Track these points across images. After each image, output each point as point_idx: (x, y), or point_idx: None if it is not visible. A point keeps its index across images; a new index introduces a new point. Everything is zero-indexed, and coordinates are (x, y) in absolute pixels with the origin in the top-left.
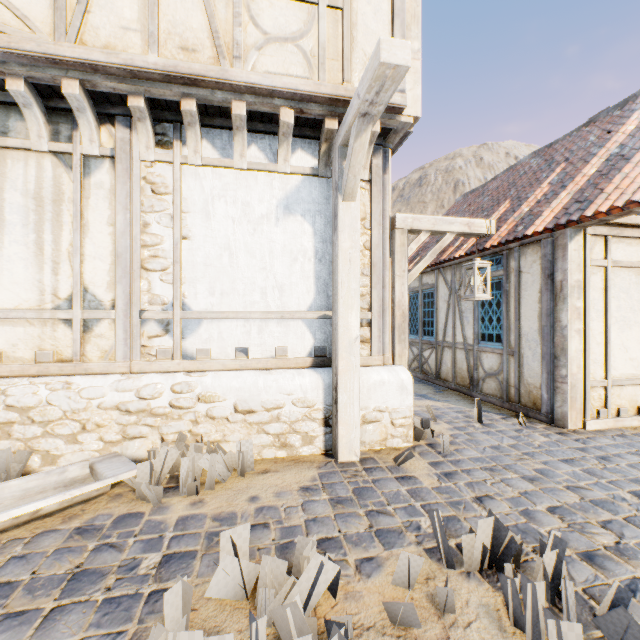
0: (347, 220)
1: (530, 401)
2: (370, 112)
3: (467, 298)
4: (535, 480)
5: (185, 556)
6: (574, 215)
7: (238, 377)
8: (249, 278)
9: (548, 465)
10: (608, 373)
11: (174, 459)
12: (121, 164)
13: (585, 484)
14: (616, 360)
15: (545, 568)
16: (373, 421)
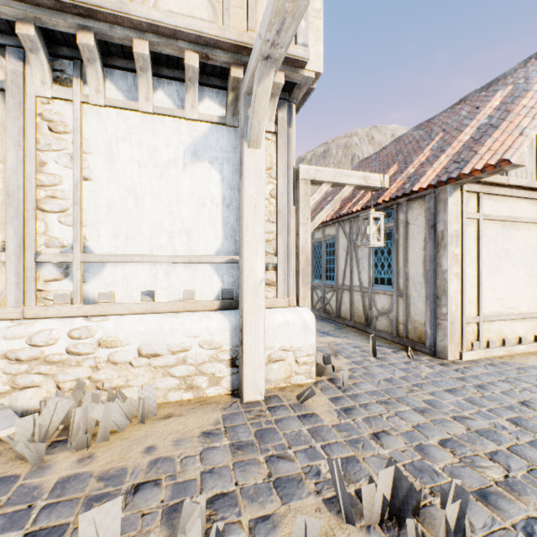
0: (252, 166)
1: (416, 336)
2: (272, 55)
3: (363, 245)
4: (425, 412)
5: (52, 533)
6: (454, 173)
7: (143, 321)
8: (156, 222)
9: (435, 396)
10: (480, 311)
11: (66, 410)
12: (13, 98)
13: (469, 414)
14: (486, 299)
15: (448, 523)
16: (278, 360)
